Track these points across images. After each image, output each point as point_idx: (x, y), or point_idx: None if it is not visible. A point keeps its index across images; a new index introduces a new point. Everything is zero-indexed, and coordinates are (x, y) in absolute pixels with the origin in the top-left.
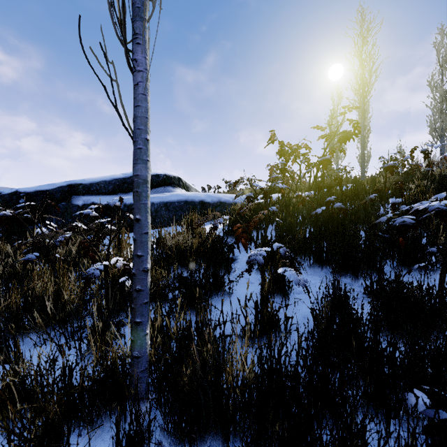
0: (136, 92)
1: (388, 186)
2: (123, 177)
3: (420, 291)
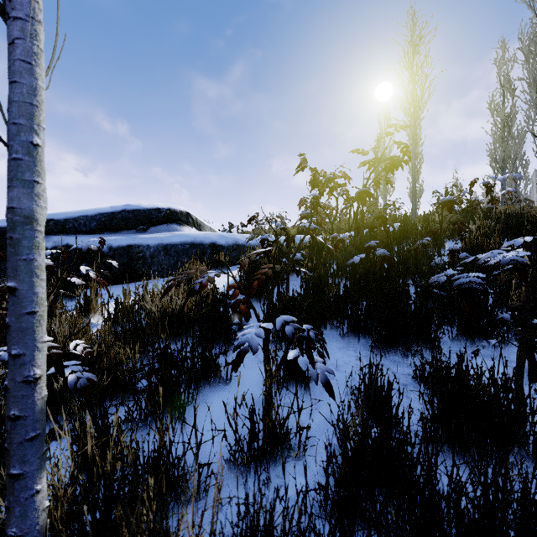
0: (10, 57)
1: (445, 227)
2: (111, 211)
3: (493, 384)
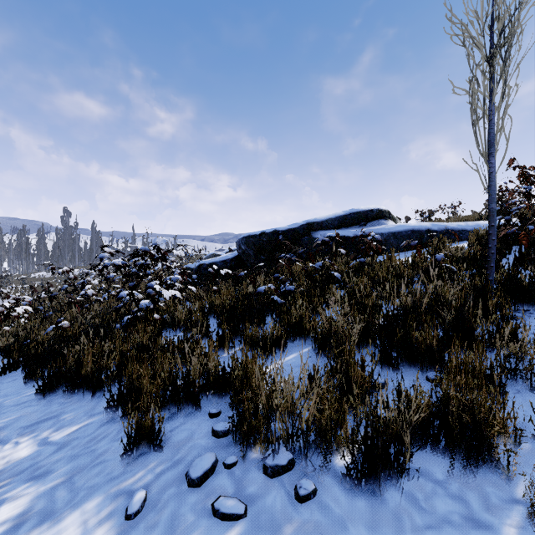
0: (491, 175)
1: None
2: (344, 214)
3: None
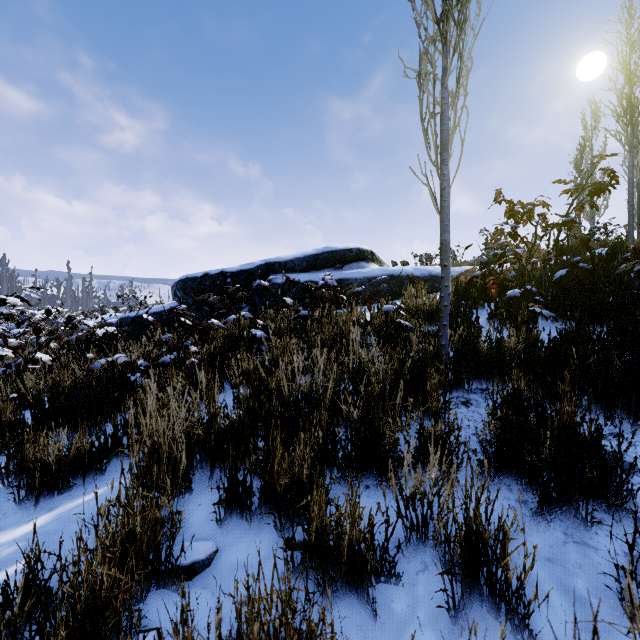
0: (444, 193)
1: None
2: (315, 253)
3: None
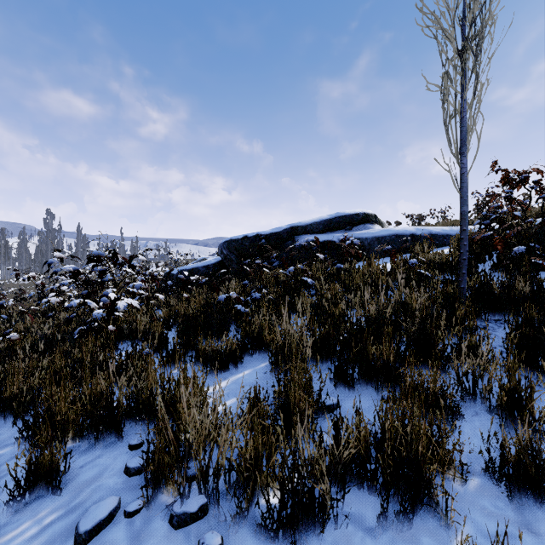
0: (463, 176)
1: None
2: (329, 218)
3: None
